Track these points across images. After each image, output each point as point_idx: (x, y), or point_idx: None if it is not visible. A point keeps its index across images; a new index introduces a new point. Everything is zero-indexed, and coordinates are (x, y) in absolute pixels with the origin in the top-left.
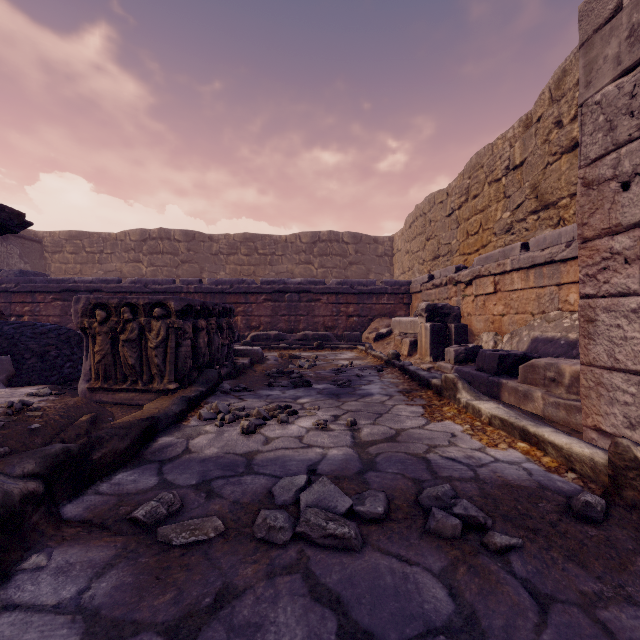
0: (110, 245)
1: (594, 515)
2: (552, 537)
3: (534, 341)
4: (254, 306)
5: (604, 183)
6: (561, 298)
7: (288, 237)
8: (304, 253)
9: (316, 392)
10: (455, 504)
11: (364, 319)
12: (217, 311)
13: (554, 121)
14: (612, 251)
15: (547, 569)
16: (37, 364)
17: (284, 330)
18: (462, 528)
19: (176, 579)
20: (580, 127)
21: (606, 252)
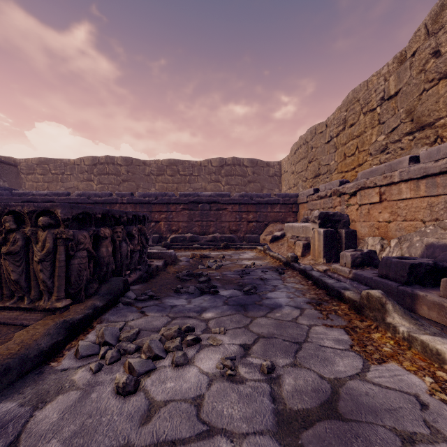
0: (69, 168)
1: None
2: None
3: (429, 247)
4: (174, 214)
5: None
6: None
7: (202, 162)
8: (214, 174)
9: (222, 302)
10: None
11: (261, 224)
12: (125, 219)
13: (431, 52)
14: None
15: None
16: None
17: (198, 233)
18: None
19: None
20: None
21: None
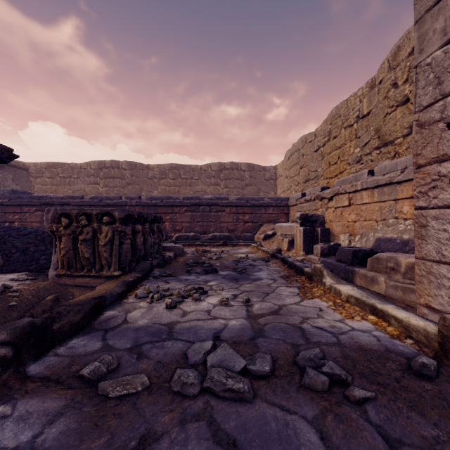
0: (76, 172)
1: (429, 373)
2: (397, 390)
3: (378, 240)
4: (178, 215)
5: (433, 124)
6: (397, 209)
7: (202, 166)
8: (213, 178)
9: (221, 277)
10: (323, 364)
11: (256, 224)
12: (150, 219)
13: (391, 83)
14: (440, 174)
15: (395, 417)
16: (20, 257)
17: (199, 232)
18: (329, 383)
19: (110, 425)
20: (415, 83)
21: (435, 175)
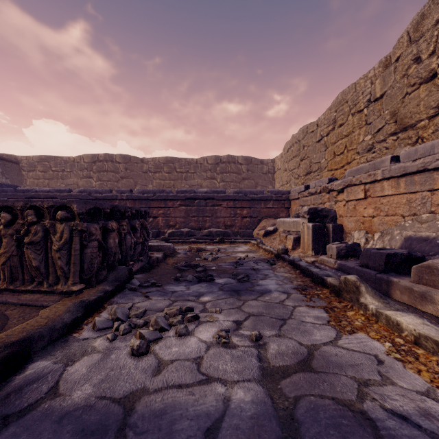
0: (69, 166)
1: None
2: None
3: (408, 239)
4: (171, 209)
5: None
6: (434, 202)
7: (198, 160)
8: (210, 171)
9: (218, 288)
10: None
11: (255, 219)
12: (129, 213)
13: (413, 58)
14: None
15: None
16: None
17: (194, 228)
18: None
19: None
20: None
21: None
